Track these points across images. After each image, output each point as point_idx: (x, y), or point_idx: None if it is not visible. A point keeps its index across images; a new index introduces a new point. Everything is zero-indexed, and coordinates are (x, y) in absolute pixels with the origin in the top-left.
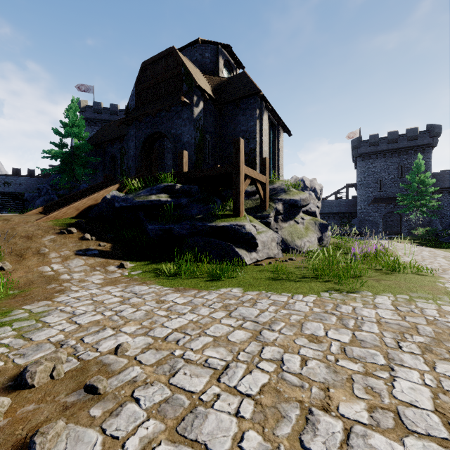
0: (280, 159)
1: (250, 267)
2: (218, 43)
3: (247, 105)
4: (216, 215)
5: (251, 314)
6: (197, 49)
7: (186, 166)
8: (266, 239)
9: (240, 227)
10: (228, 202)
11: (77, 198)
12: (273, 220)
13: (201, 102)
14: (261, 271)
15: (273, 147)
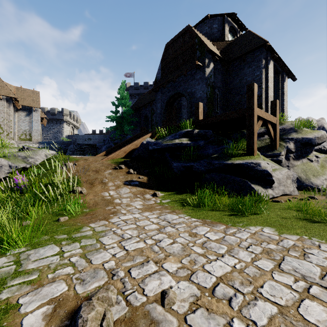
0: (285, 102)
1: (268, 203)
2: (224, 13)
3: (253, 58)
4: (230, 154)
5: (310, 272)
6: (206, 24)
7: (201, 115)
8: (281, 176)
9: (255, 165)
10: (236, 143)
11: (125, 145)
12: (284, 158)
13: (211, 63)
14: (284, 209)
15: (278, 92)
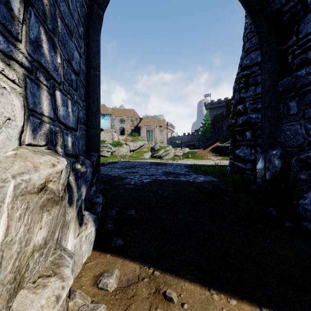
0: None
1: None
2: None
3: None
4: None
5: None
6: None
7: None
8: None
9: None
10: None
11: (210, 145)
12: None
13: None
14: None
15: None
